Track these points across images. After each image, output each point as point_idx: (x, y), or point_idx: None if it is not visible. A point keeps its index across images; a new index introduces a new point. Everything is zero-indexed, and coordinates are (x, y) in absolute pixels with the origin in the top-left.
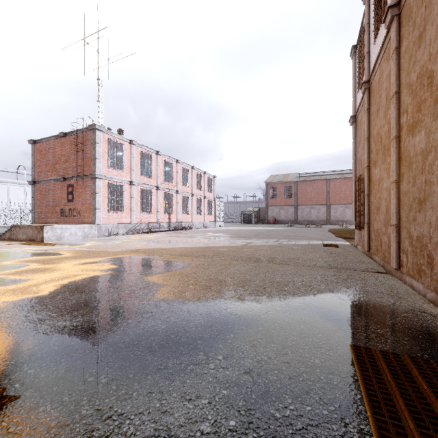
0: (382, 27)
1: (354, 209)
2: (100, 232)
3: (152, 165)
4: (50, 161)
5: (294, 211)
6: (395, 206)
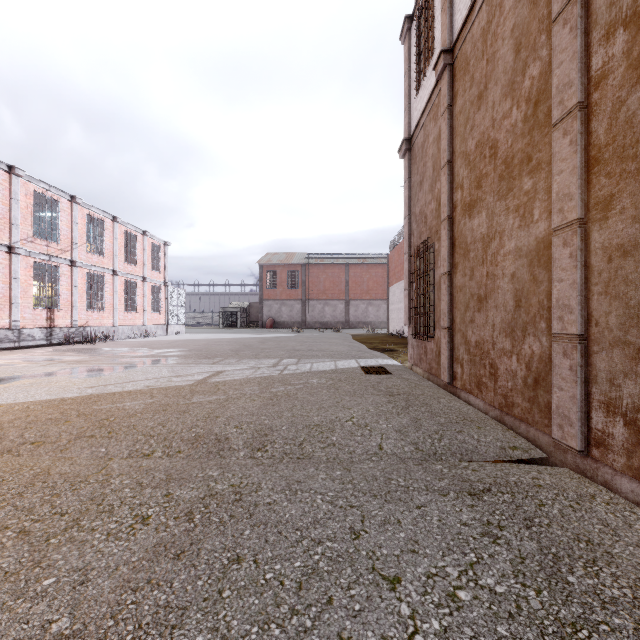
0: None
1: (407, 302)
2: None
3: None
4: None
5: (302, 308)
6: (580, 286)
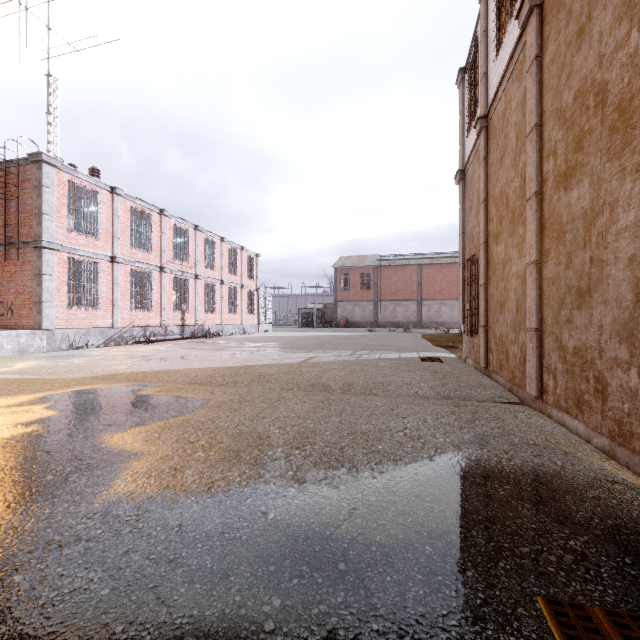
0: (509, 32)
1: (461, 305)
2: (53, 343)
3: (152, 231)
4: None
5: (374, 308)
6: (536, 300)
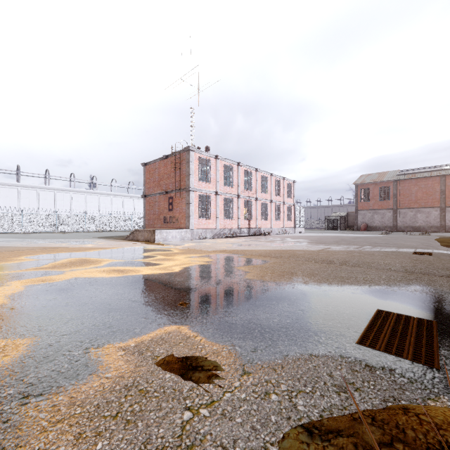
0: None
1: None
2: (193, 236)
3: (233, 175)
4: (156, 179)
5: (393, 215)
6: None
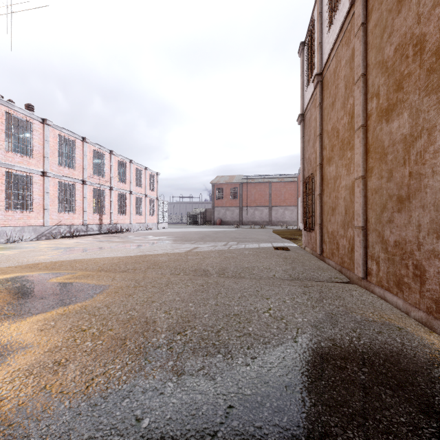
0: (339, 11)
1: (302, 209)
2: None
3: (76, 153)
4: None
5: (239, 212)
6: (362, 205)
